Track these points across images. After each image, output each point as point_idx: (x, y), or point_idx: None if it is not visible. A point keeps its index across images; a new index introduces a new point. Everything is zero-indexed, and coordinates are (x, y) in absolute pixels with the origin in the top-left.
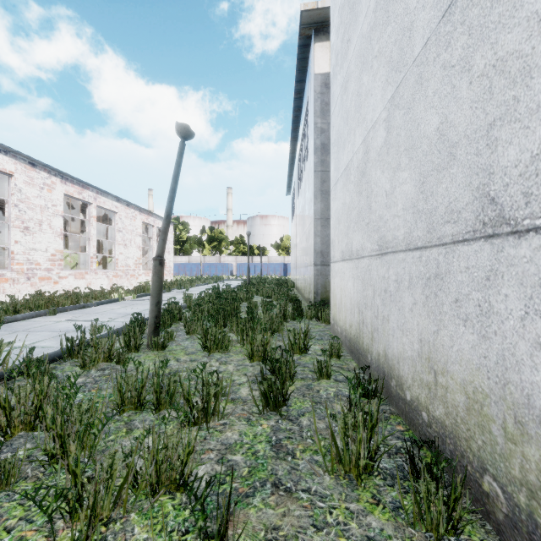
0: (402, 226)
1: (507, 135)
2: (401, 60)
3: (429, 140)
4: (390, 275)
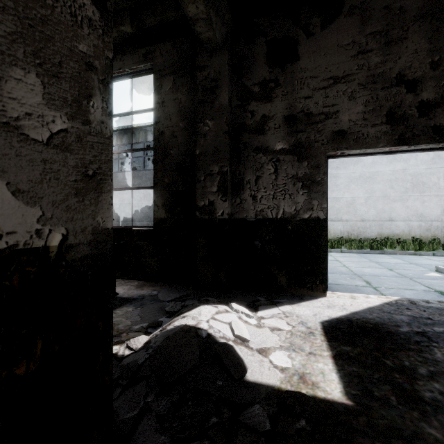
0: (123, 219)
1: (134, 216)
2: (123, 201)
3: (127, 212)
4: (120, 224)
